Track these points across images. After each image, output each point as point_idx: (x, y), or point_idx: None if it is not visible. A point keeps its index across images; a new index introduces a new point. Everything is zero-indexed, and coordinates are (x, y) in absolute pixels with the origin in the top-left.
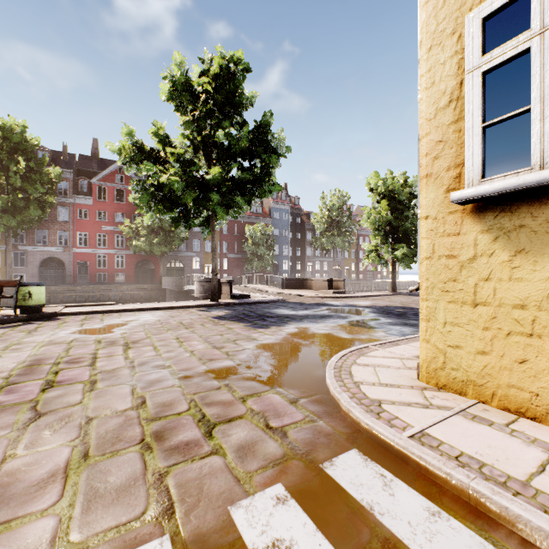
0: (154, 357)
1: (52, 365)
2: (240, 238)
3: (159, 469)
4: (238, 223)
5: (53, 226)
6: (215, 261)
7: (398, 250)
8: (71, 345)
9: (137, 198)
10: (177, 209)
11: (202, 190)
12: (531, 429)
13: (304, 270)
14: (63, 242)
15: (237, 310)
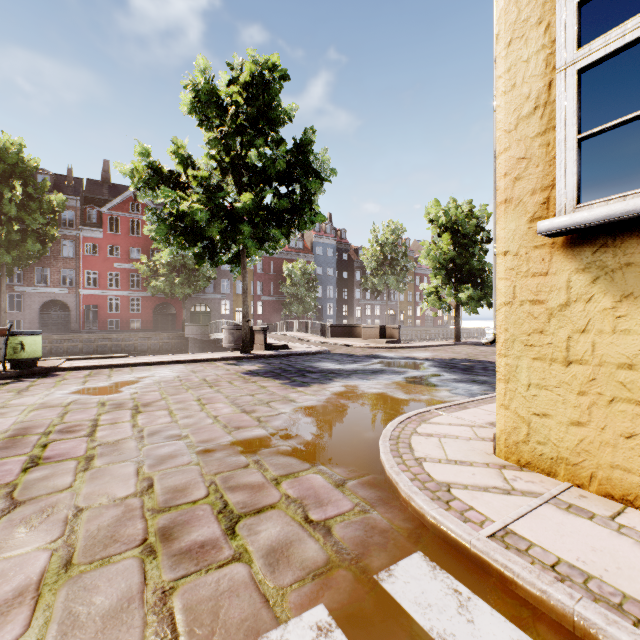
0: (169, 424)
1: (41, 436)
2: (277, 277)
3: (162, 584)
4: (274, 260)
5: (56, 263)
6: (247, 305)
7: (462, 291)
8: (68, 408)
9: (154, 230)
10: (202, 243)
11: (231, 220)
12: None
13: (351, 315)
14: (67, 282)
15: (272, 364)
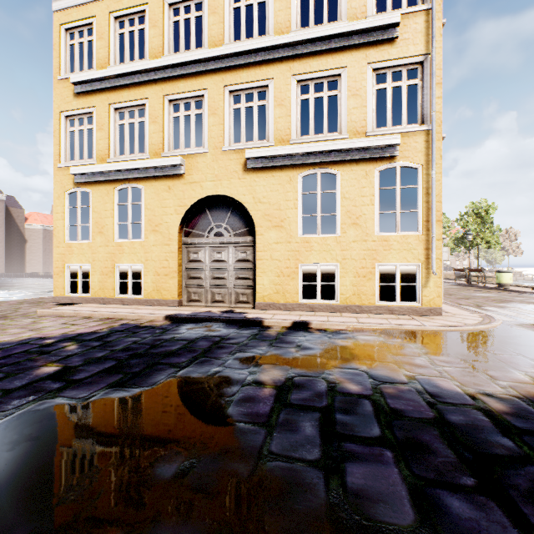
0: None
1: None
2: None
3: None
4: None
5: None
6: None
7: None
8: None
9: None
10: None
11: None
12: None
13: None
14: None
15: None
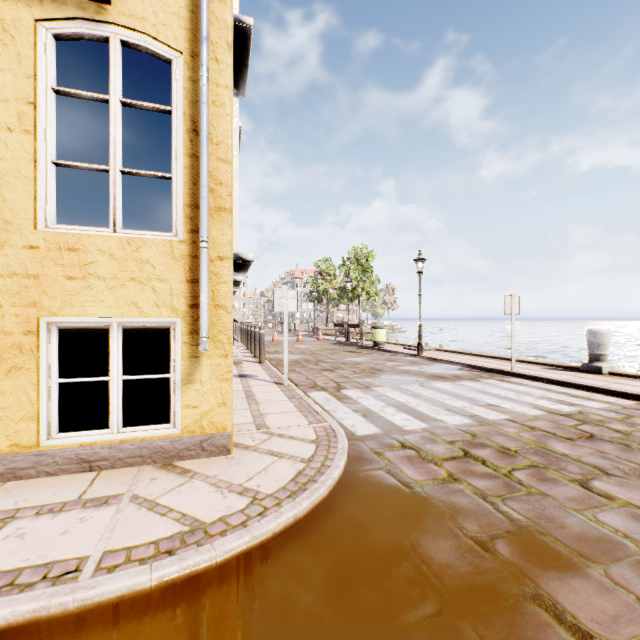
0: None
1: None
2: None
3: (480, 438)
4: None
5: None
6: None
7: None
8: None
9: None
10: None
11: None
12: (244, 420)
13: None
14: None
15: None
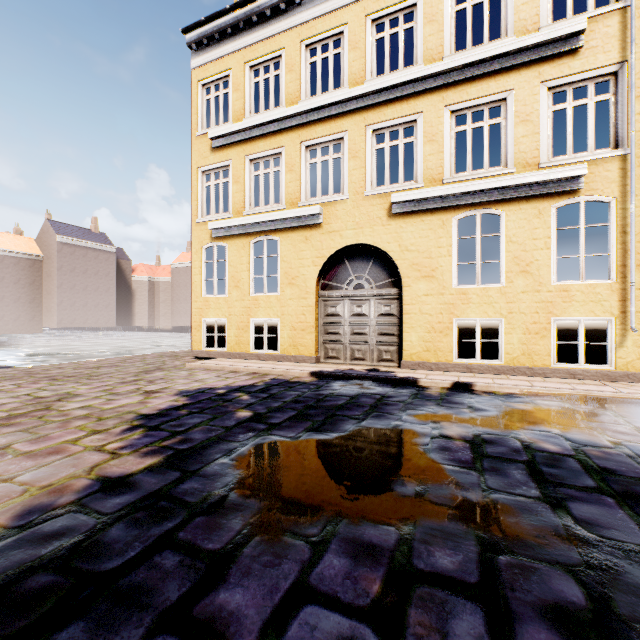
0: None
1: None
2: None
3: None
4: None
5: None
6: None
7: None
8: None
9: None
10: None
11: None
12: None
13: None
14: None
15: None
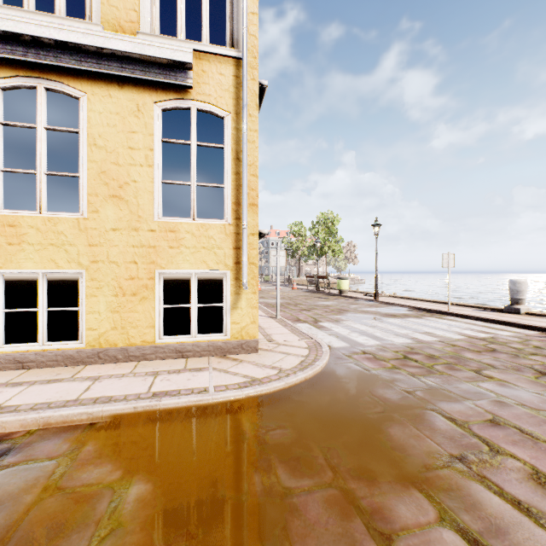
0: None
1: None
2: None
3: (416, 350)
4: None
5: None
6: None
7: None
8: None
9: None
10: None
11: None
12: (258, 337)
13: None
14: None
15: None
